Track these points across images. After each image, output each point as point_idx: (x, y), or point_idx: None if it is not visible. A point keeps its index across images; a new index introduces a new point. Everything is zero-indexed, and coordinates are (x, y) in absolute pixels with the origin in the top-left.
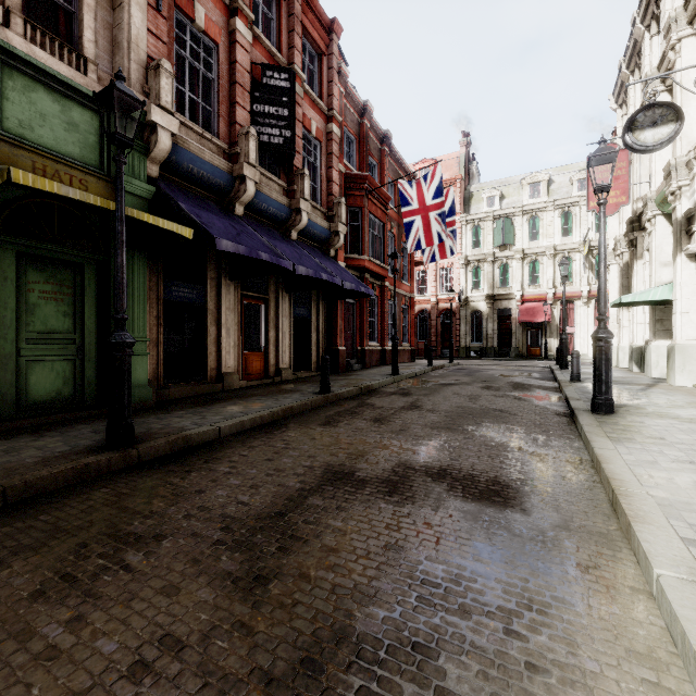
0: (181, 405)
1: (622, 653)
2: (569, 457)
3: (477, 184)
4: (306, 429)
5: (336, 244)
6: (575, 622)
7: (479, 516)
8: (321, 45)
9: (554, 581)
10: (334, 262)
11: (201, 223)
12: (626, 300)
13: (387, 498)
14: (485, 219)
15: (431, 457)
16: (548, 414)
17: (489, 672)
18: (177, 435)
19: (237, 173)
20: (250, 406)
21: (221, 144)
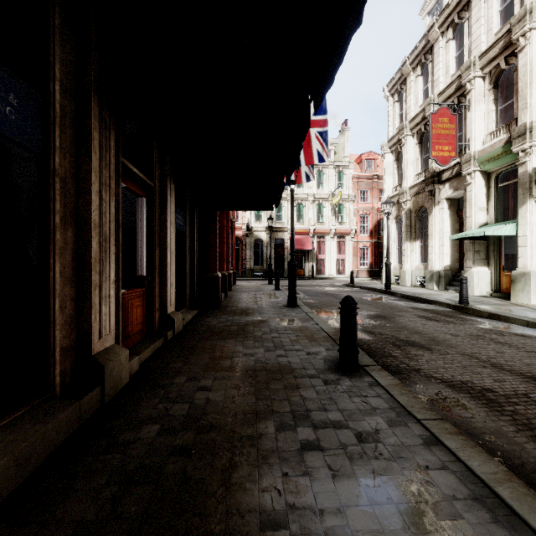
0: None
1: None
2: None
3: None
4: None
5: None
6: None
7: None
8: None
9: None
10: None
11: None
12: (488, 234)
13: None
14: None
15: None
16: None
17: None
18: None
19: None
20: (414, 530)
21: None
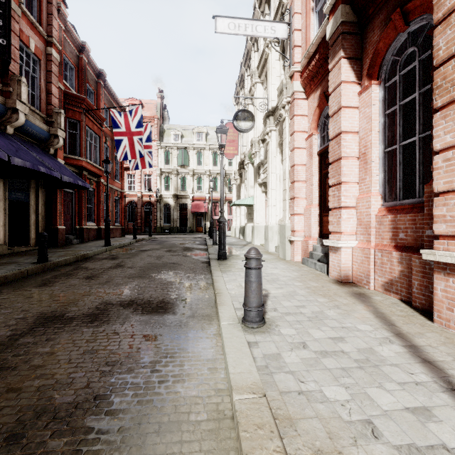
0: None
1: (202, 361)
2: (203, 283)
3: (168, 124)
4: (20, 291)
5: (56, 144)
6: (186, 356)
7: (149, 321)
8: None
9: (181, 341)
10: (53, 159)
11: None
12: (237, 203)
13: (89, 325)
14: (172, 147)
15: (125, 295)
16: (198, 263)
17: (139, 392)
18: None
19: None
20: None
21: None
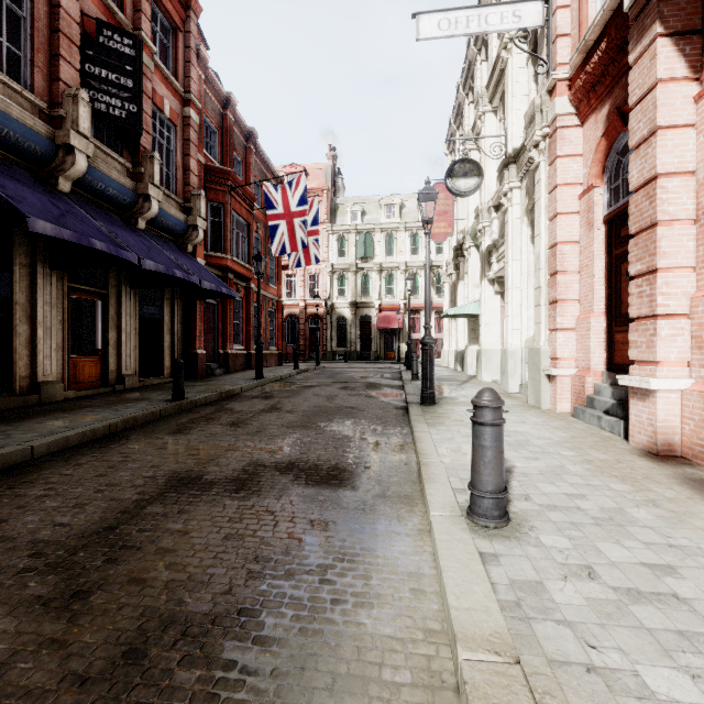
0: None
1: (401, 575)
2: (397, 441)
3: (343, 197)
4: (151, 439)
5: (194, 239)
6: (374, 562)
7: (316, 497)
8: (176, 18)
9: (365, 536)
10: (192, 259)
11: (5, 195)
12: (451, 313)
13: (234, 495)
14: (349, 231)
15: (282, 453)
16: (390, 408)
17: (302, 614)
18: None
19: (61, 141)
20: (79, 419)
21: (36, 100)
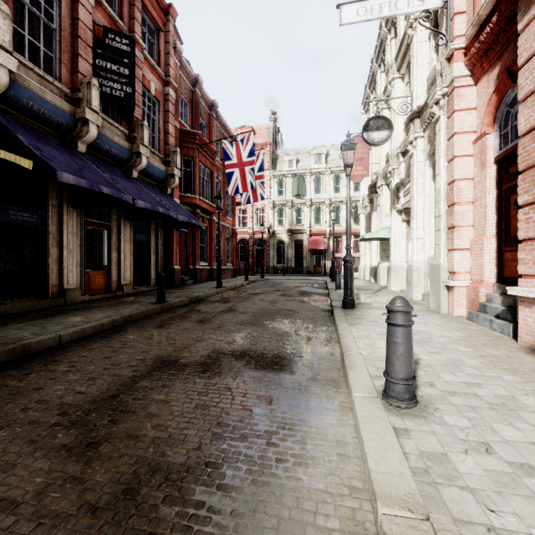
0: (19, 318)
1: (330, 442)
2: (325, 337)
3: (282, 150)
4: (142, 331)
5: (172, 184)
6: (308, 431)
7: (263, 379)
8: (159, 22)
9: (301, 410)
10: (170, 198)
11: (42, 156)
12: (366, 237)
13: (201, 375)
14: (286, 175)
15: (237, 344)
16: (318, 311)
17: (253, 468)
18: (15, 344)
19: (80, 116)
20: (92, 316)
21: (63, 87)
